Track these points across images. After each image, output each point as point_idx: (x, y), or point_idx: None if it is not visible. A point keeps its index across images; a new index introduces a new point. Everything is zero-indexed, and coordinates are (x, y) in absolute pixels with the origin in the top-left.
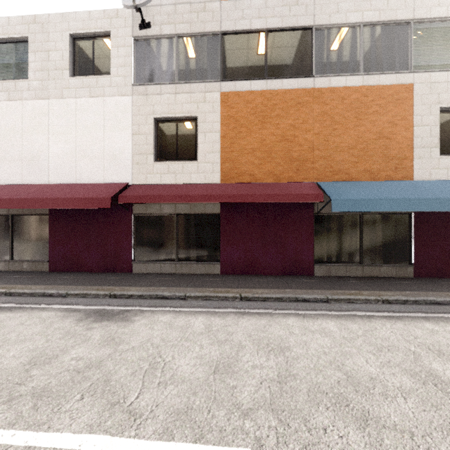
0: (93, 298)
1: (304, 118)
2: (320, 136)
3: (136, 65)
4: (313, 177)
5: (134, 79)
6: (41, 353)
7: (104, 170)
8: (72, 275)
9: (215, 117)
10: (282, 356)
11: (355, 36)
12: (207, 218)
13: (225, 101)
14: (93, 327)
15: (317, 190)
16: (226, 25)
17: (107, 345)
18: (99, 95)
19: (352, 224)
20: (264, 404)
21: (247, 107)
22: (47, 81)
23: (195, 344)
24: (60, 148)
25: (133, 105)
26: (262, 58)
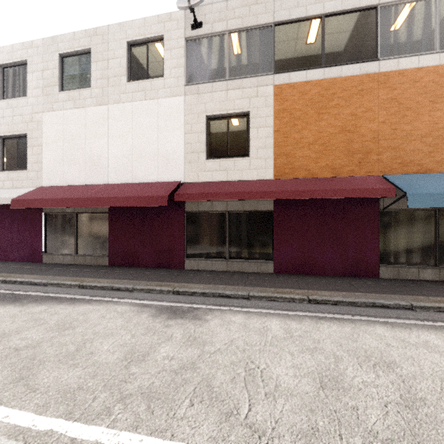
0: (157, 294)
1: (368, 106)
2: (387, 124)
3: (187, 66)
4: (379, 170)
5: (186, 79)
6: (132, 349)
7: (158, 169)
8: (130, 270)
9: (268, 111)
10: (392, 373)
11: (429, 10)
12: (259, 215)
13: (278, 94)
14: (170, 324)
15: (386, 184)
16: (279, 15)
17: (192, 345)
18: (153, 97)
19: (425, 221)
20: (404, 435)
21: (303, 98)
22: (107, 88)
23: (283, 351)
24: (118, 149)
25: (186, 104)
26: (319, 45)
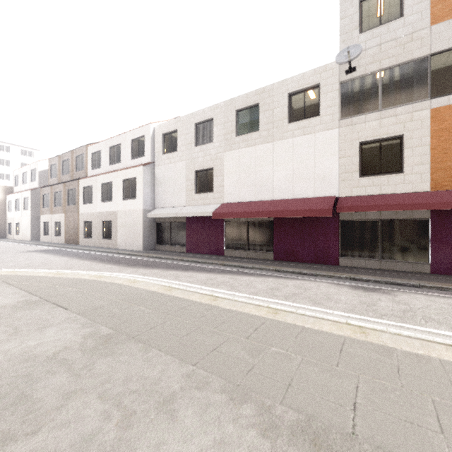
0: (337, 279)
1: None
2: None
3: (340, 103)
4: None
5: (339, 114)
6: (360, 301)
7: (314, 187)
8: (295, 264)
9: (424, 132)
10: None
11: None
12: (413, 222)
13: (435, 116)
14: (370, 294)
15: None
16: (436, 47)
17: (399, 304)
18: (311, 132)
19: None
20: None
21: None
22: (272, 130)
23: None
24: (281, 174)
25: (340, 135)
26: None
